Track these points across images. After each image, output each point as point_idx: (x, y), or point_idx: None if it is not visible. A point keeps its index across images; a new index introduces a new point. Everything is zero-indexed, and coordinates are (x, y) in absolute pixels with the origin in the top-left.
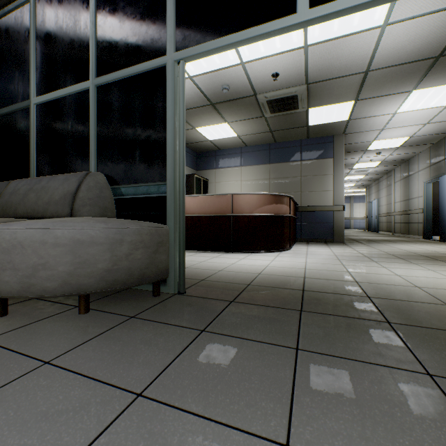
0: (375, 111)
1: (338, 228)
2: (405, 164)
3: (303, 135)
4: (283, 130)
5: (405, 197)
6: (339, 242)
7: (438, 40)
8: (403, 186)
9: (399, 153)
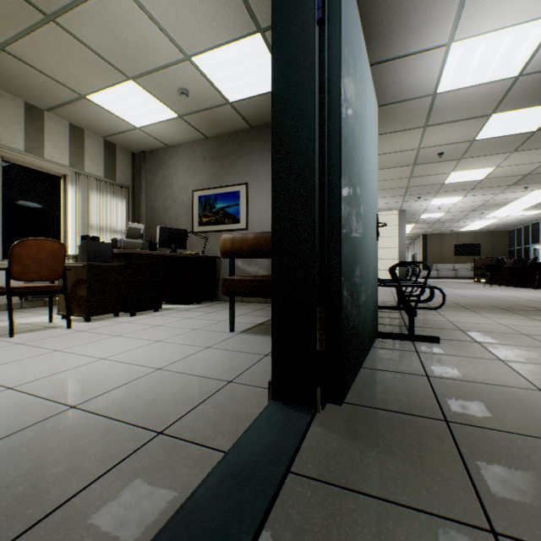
0: None
1: None
2: None
3: None
4: None
5: None
6: None
7: None
8: None
9: None
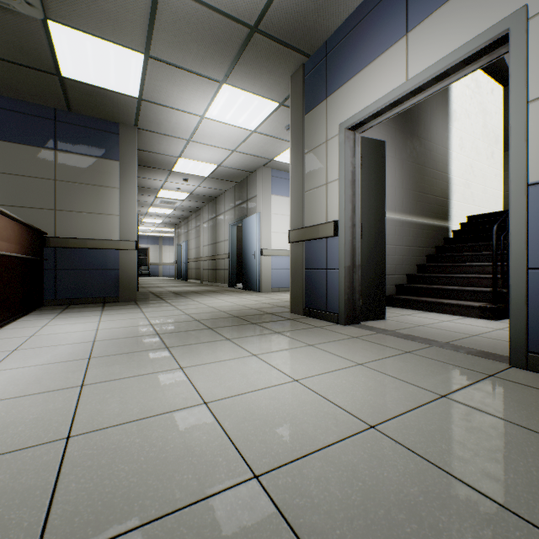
0: (178, 98)
1: (128, 277)
2: (214, 202)
3: (58, 99)
4: None
5: (213, 240)
6: (129, 300)
7: None
8: (212, 227)
9: (208, 187)
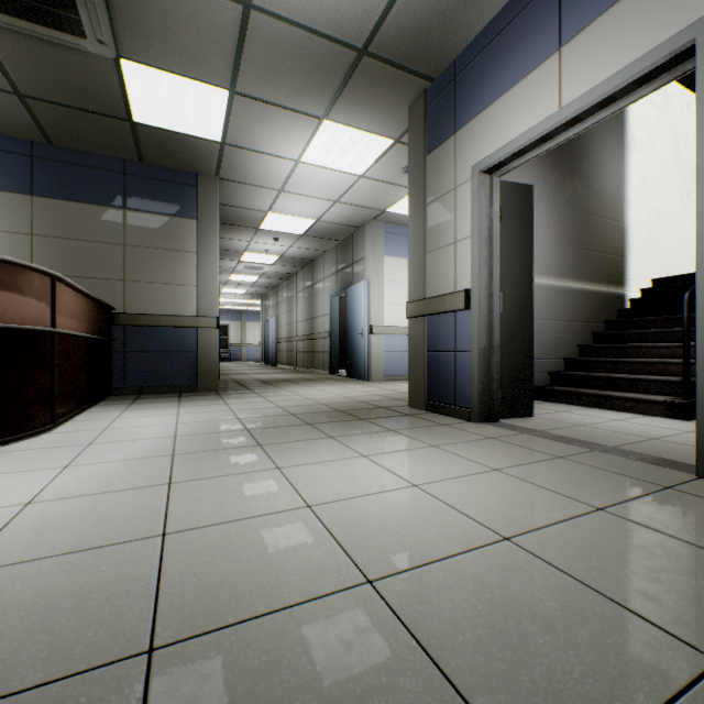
0: (269, 140)
1: (207, 362)
2: (310, 267)
3: (128, 148)
4: (62, 107)
5: (309, 315)
6: (209, 390)
7: (367, 3)
8: (308, 299)
9: (303, 247)
